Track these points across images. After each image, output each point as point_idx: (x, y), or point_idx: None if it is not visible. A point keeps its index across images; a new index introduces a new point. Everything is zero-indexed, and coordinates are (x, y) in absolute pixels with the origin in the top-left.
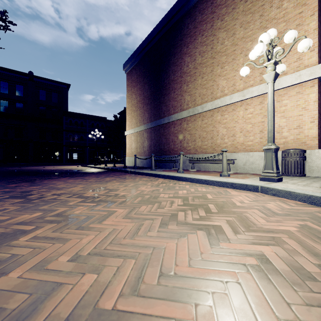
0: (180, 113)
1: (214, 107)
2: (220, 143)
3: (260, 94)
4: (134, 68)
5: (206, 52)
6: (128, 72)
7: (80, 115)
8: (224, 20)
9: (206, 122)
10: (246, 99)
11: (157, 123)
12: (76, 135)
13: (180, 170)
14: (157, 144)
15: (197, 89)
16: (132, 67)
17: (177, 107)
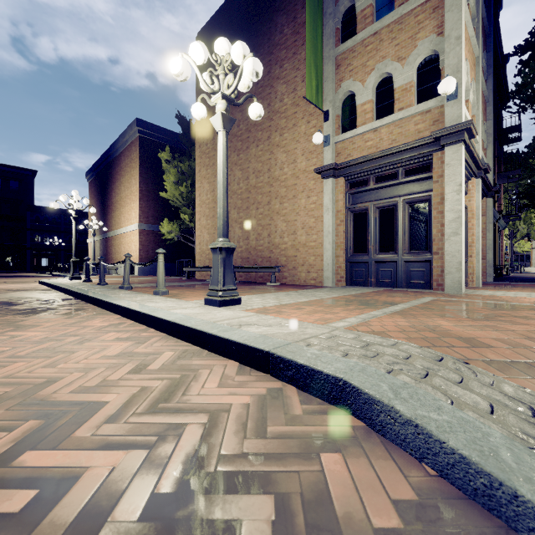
0: (110, 232)
1: (120, 233)
2: (122, 256)
3: (129, 231)
4: (93, 181)
5: (119, 195)
6: (90, 182)
7: (52, 209)
8: (123, 179)
9: (119, 242)
10: (127, 232)
11: (102, 237)
12: (47, 235)
13: (83, 273)
14: (103, 254)
15: (116, 217)
16: (92, 179)
17: (110, 227)
